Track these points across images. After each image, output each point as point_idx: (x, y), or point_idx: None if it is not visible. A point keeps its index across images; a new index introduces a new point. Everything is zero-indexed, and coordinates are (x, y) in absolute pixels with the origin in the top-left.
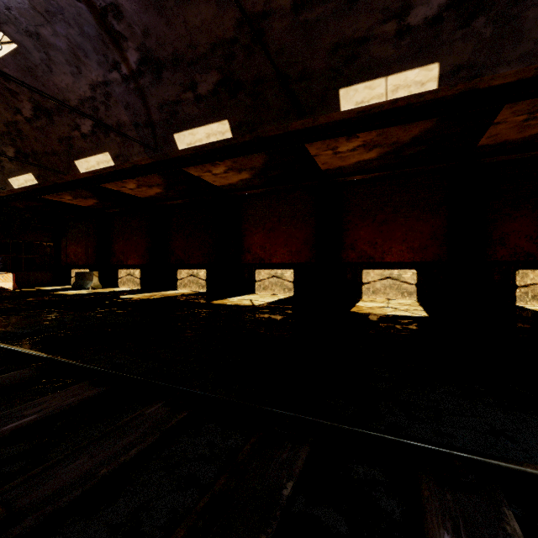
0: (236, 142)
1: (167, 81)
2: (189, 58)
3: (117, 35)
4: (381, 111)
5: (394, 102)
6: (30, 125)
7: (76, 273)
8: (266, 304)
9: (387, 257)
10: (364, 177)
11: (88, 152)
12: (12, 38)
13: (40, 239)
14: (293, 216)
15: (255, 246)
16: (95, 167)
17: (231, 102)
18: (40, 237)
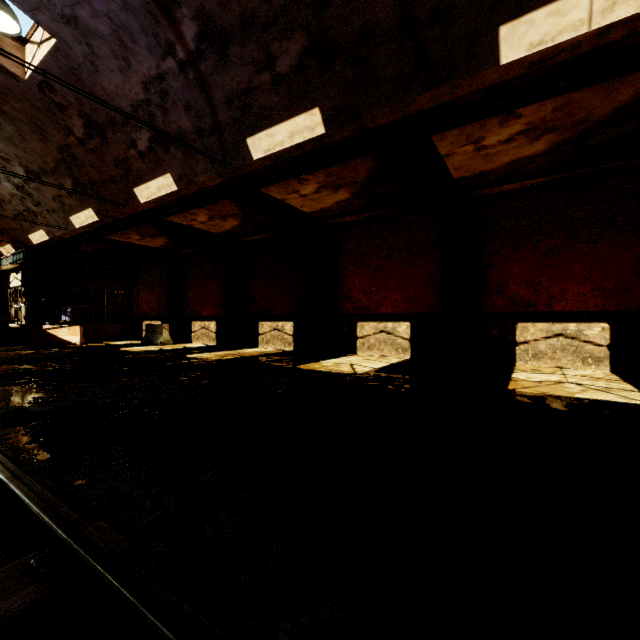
0: (331, 141)
1: (235, 60)
2: (263, 18)
3: (167, 1)
4: (573, 56)
5: (603, 35)
6: (84, 148)
7: (146, 326)
8: (374, 372)
9: (557, 304)
10: (519, 186)
11: (147, 176)
12: (48, 29)
13: (111, 286)
14: (410, 248)
15: (356, 291)
16: (156, 195)
17: (323, 78)
18: (111, 285)
